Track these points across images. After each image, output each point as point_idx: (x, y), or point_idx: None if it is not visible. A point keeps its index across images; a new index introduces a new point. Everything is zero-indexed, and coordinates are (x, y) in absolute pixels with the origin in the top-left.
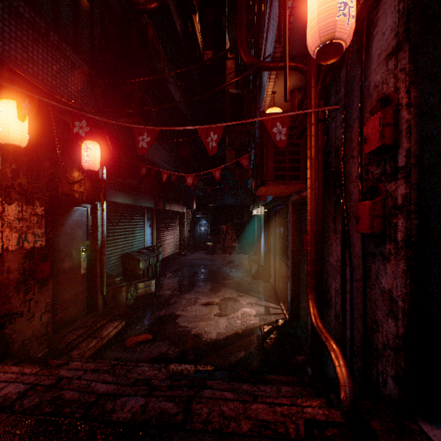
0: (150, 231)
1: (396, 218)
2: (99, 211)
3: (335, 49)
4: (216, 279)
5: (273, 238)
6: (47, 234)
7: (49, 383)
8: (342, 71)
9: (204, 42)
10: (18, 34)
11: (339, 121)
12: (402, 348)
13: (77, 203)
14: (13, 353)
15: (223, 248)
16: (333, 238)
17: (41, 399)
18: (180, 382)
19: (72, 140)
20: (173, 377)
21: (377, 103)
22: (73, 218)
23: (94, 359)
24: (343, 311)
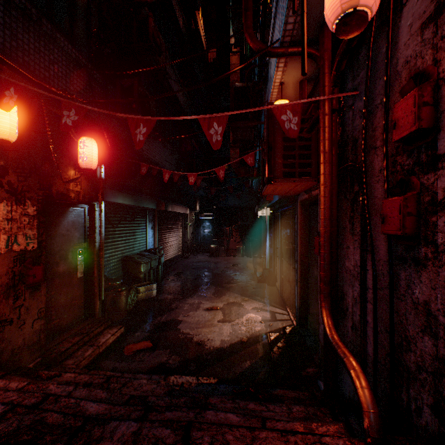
0: (152, 233)
1: (435, 216)
2: (97, 212)
3: (360, 16)
4: (219, 282)
5: (279, 240)
6: (40, 236)
7: (34, 401)
8: (361, 52)
9: (208, 40)
10: (7, 20)
11: (357, 109)
12: (444, 373)
13: (73, 203)
14: (1, 364)
15: (227, 250)
16: (350, 240)
17: (20, 423)
18: (180, 399)
19: (67, 137)
20: (172, 393)
21: (410, 79)
22: (69, 218)
23: (89, 369)
24: (363, 323)
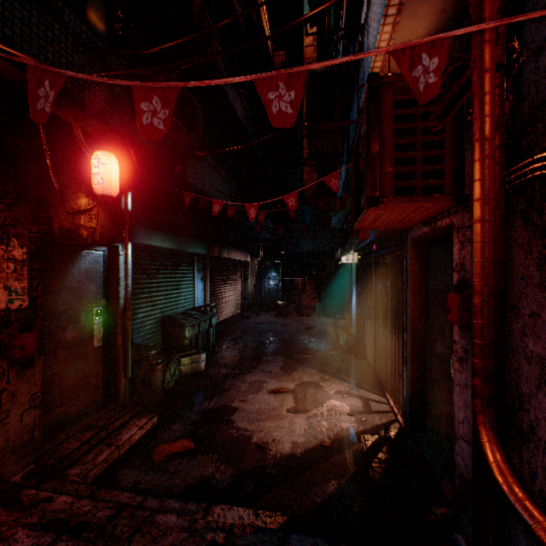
0: (202, 286)
1: None
2: (121, 257)
3: None
4: (289, 352)
5: (373, 297)
6: (33, 290)
7: None
8: None
9: (274, 40)
10: None
11: None
12: None
13: (88, 245)
14: None
15: (299, 308)
16: (543, 302)
17: None
18: None
19: (76, 151)
20: None
21: None
22: (81, 266)
23: (97, 486)
24: None
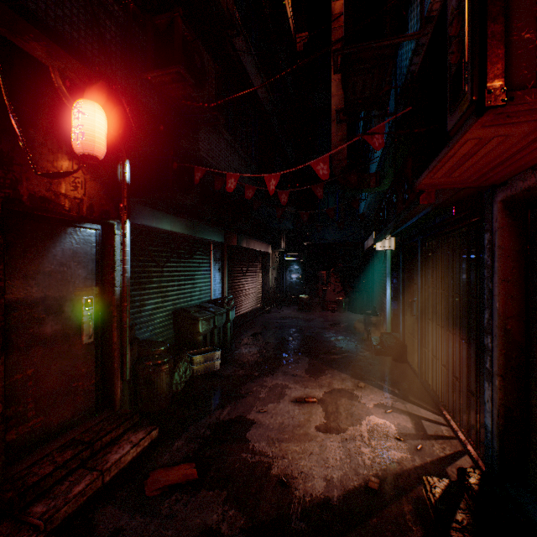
0: (219, 277)
1: None
2: (117, 237)
3: None
4: (314, 351)
5: (419, 289)
6: None
7: None
8: None
9: (296, 22)
10: None
11: None
12: None
13: (74, 220)
14: None
15: (323, 303)
16: None
17: None
18: None
19: (54, 101)
20: None
21: None
22: (65, 245)
23: None
24: None
